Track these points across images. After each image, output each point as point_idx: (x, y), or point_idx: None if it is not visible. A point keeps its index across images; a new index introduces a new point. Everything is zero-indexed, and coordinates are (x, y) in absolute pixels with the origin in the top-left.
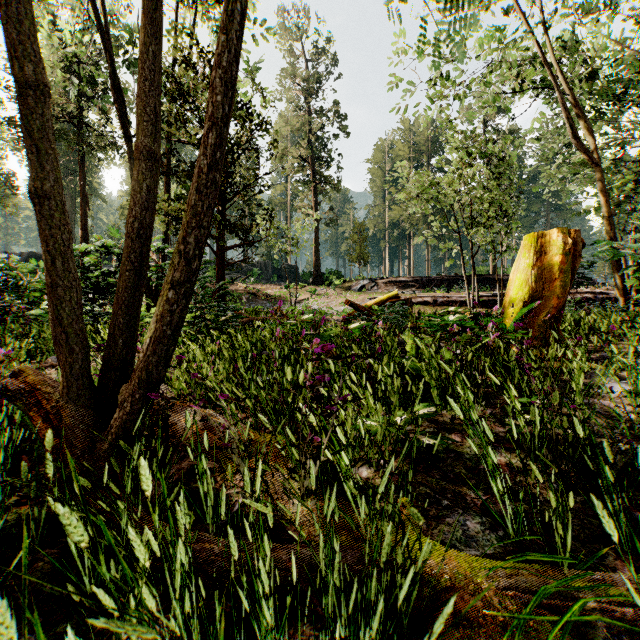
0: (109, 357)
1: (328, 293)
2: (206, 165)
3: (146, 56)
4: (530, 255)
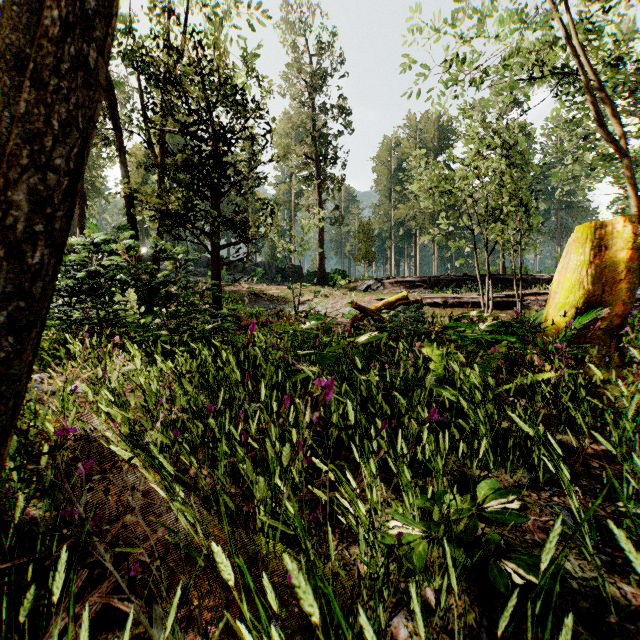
0: None
1: (333, 294)
2: (54, 20)
3: None
4: (585, 250)
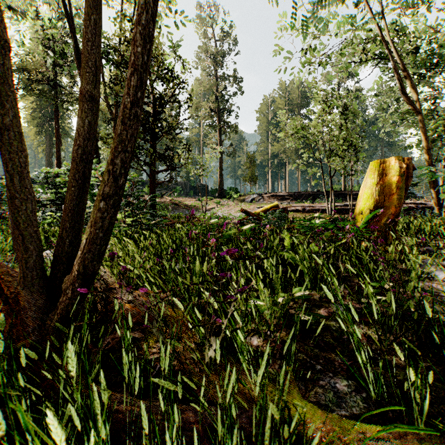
0: (58, 253)
1: (229, 204)
2: (130, 103)
3: (88, 23)
4: (375, 176)
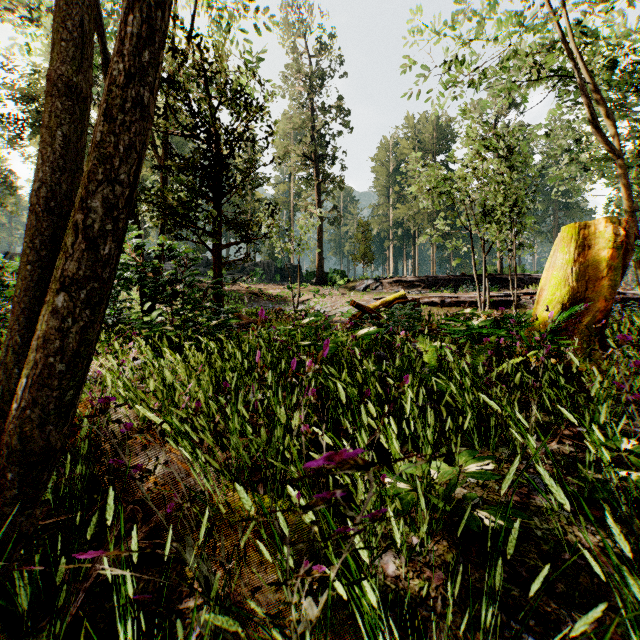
0: None
1: (332, 293)
2: (124, 72)
3: None
4: (570, 249)
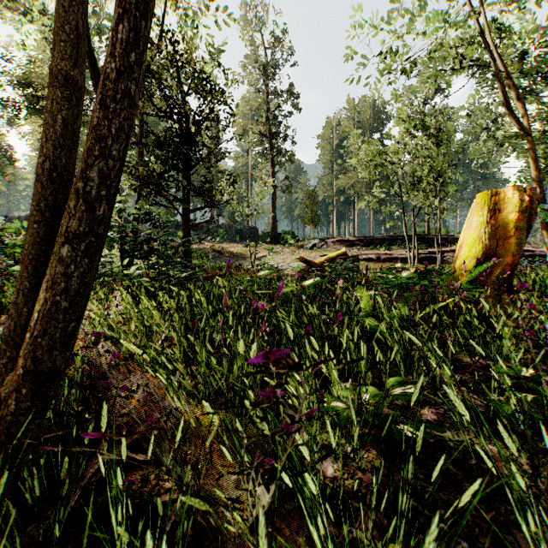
0: (10, 331)
1: (284, 251)
2: (115, 70)
3: None
4: (483, 213)
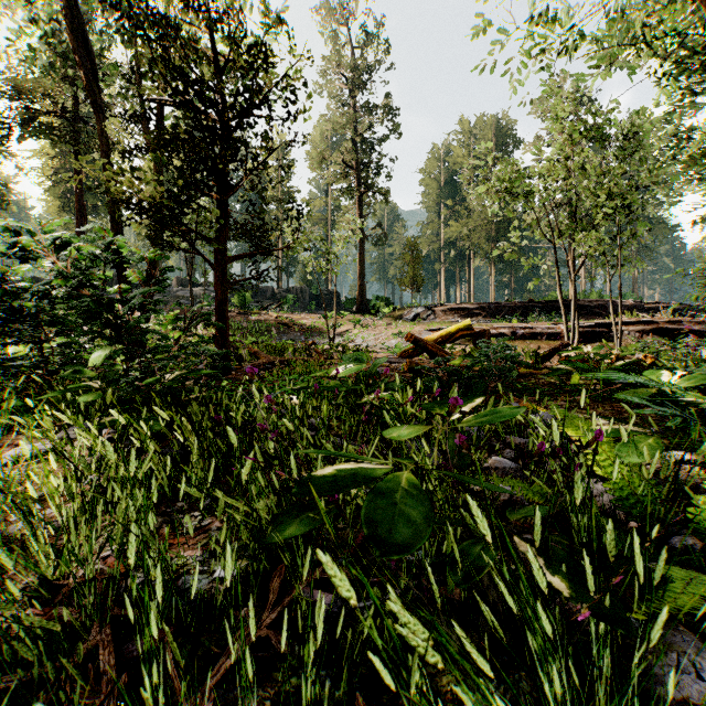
0: None
1: (375, 323)
2: None
3: None
4: None
